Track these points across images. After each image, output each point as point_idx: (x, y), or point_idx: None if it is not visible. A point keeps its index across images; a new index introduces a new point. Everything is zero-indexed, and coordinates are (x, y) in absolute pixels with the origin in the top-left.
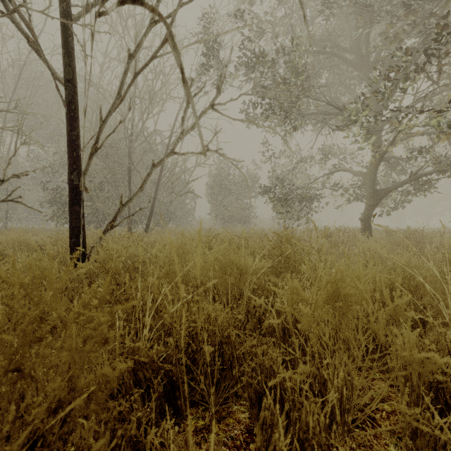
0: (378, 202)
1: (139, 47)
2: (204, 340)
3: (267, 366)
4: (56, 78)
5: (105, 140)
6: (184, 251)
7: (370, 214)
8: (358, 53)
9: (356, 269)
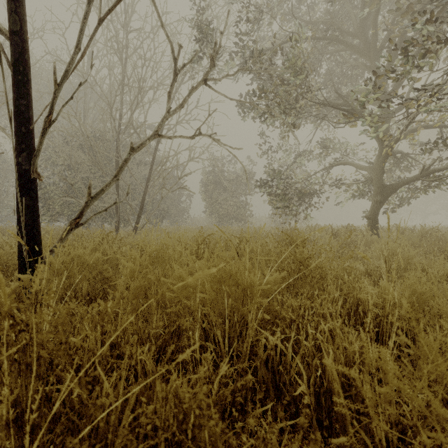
0: (385, 198)
1: None
2: None
3: None
4: None
5: (61, 110)
6: (166, 257)
7: (377, 211)
8: (364, 38)
9: None
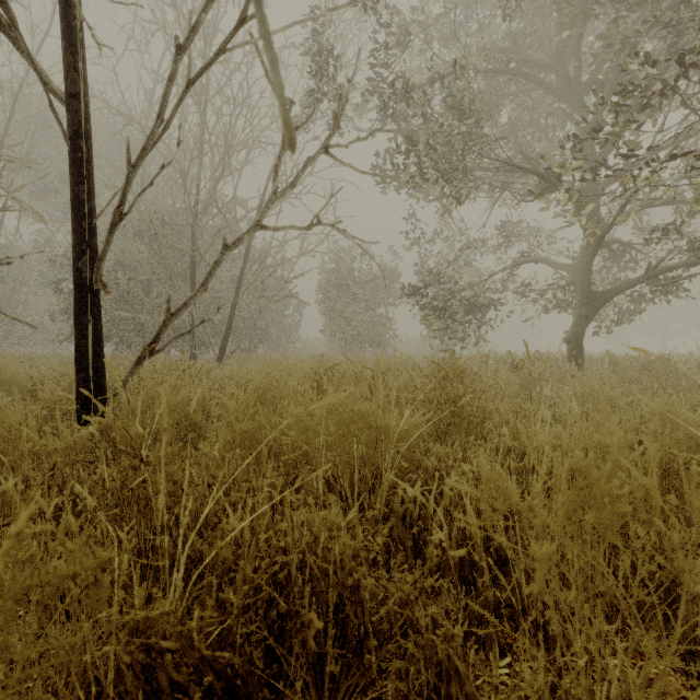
0: (594, 312)
1: (194, 32)
2: (304, 596)
3: (440, 655)
4: (51, 91)
5: (136, 200)
6: (276, 395)
7: (581, 332)
8: (562, 73)
9: (615, 438)
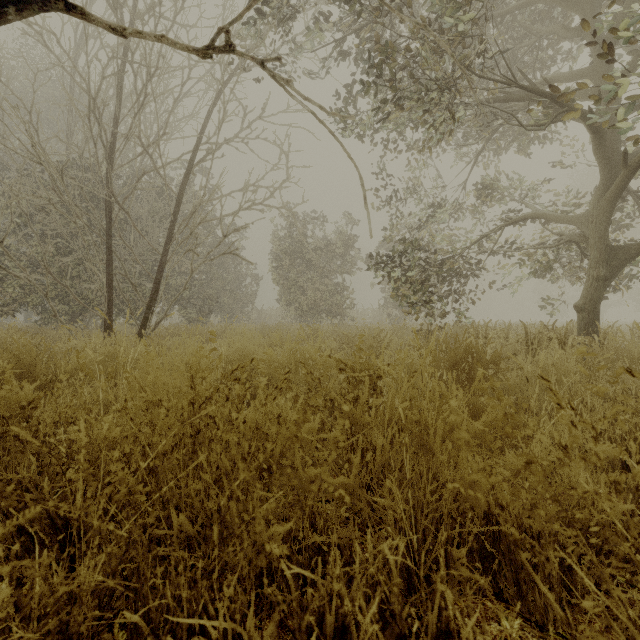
0: (615, 272)
1: None
2: None
3: None
4: None
5: None
6: None
7: (598, 297)
8: None
9: None
